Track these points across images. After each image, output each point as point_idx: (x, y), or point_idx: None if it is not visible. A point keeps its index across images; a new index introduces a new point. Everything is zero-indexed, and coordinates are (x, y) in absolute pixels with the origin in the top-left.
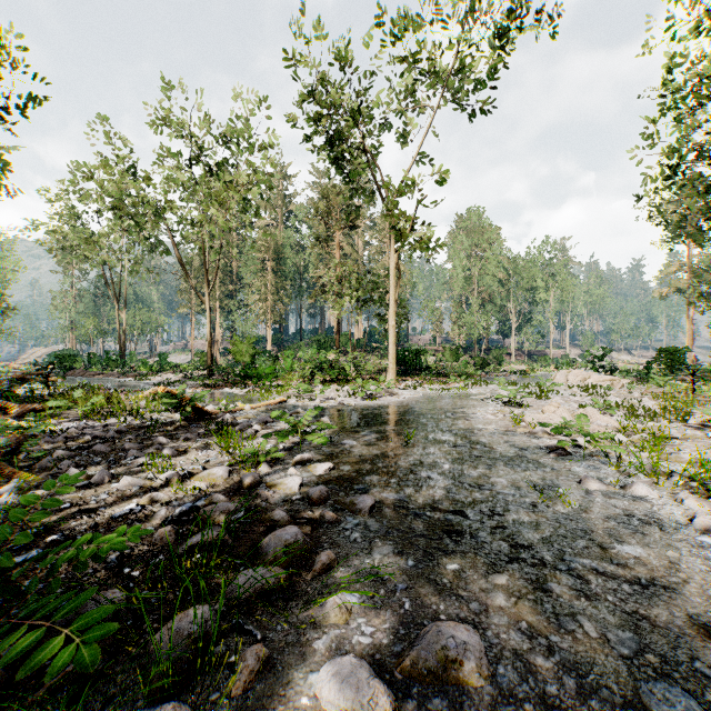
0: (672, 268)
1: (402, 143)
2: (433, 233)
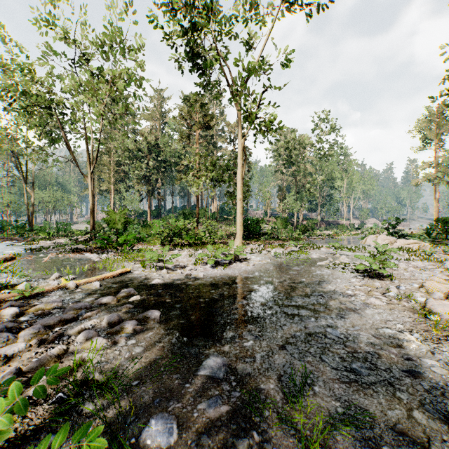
0: (424, 165)
1: (247, 51)
2: (276, 116)
